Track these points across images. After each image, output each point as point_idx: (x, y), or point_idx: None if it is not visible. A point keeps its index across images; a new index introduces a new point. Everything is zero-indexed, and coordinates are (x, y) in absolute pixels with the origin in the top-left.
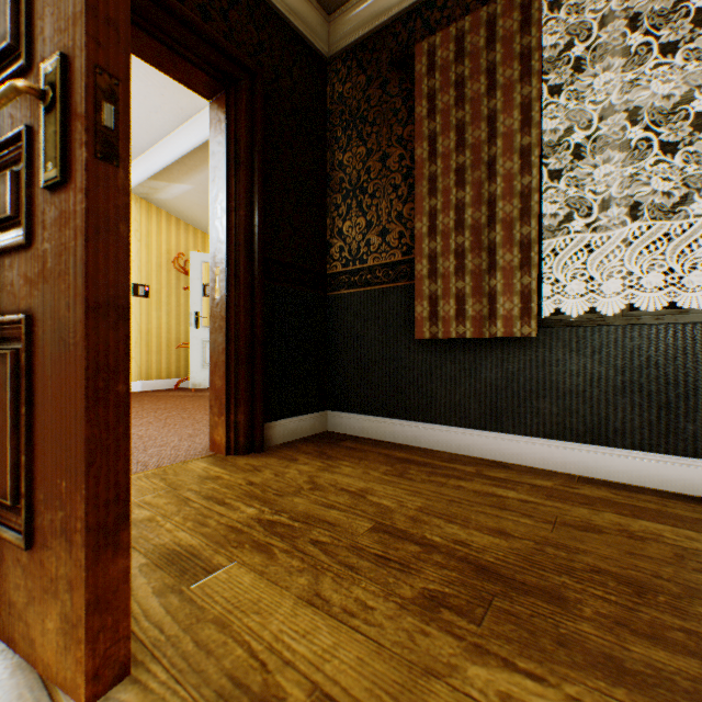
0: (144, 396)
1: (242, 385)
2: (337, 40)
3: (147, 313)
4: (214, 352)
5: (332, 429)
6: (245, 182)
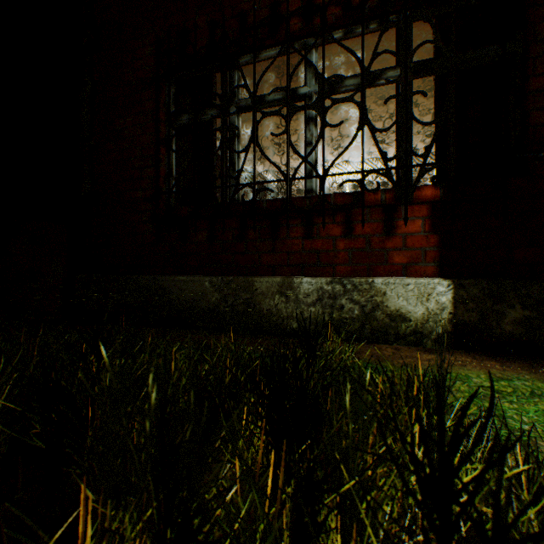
0: None
1: None
2: None
3: None
4: None
5: None
6: None
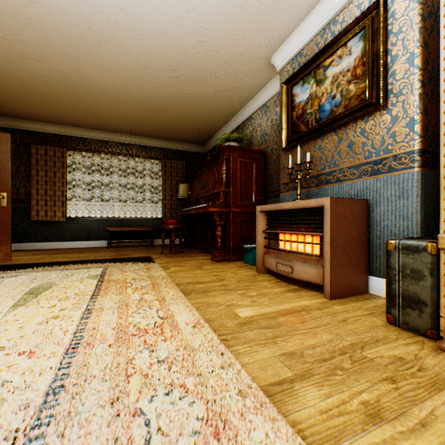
0: None
1: None
2: None
3: None
4: None
5: None
6: None
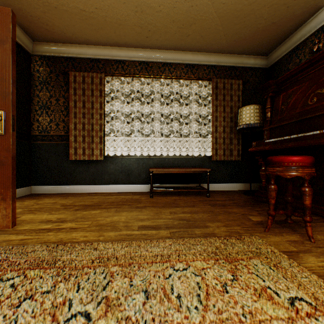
0: None
1: None
2: (37, 50)
3: None
4: None
5: (34, 192)
6: None
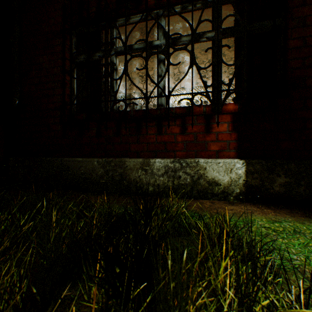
0: None
1: None
2: None
3: None
4: None
5: None
6: None
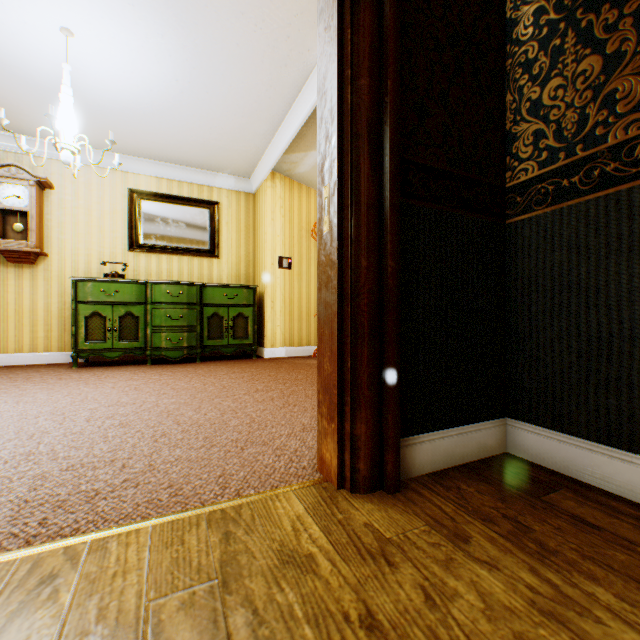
0: (283, 363)
1: (362, 375)
2: None
3: (289, 283)
4: (321, 319)
5: (517, 452)
6: (366, 30)
